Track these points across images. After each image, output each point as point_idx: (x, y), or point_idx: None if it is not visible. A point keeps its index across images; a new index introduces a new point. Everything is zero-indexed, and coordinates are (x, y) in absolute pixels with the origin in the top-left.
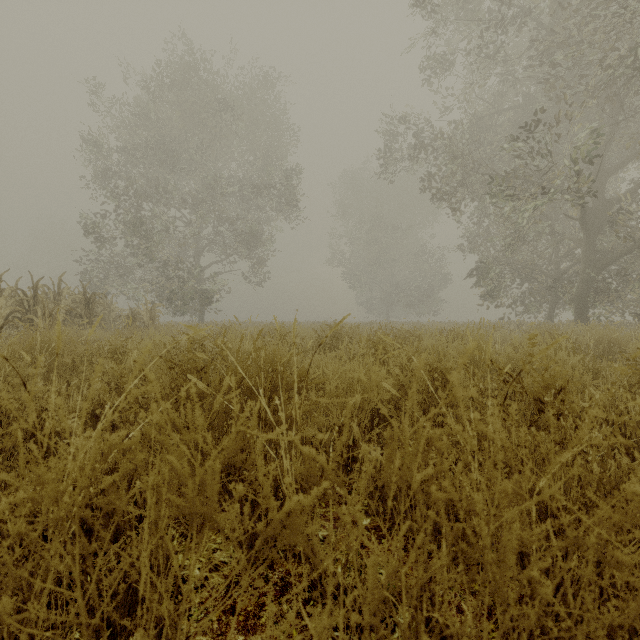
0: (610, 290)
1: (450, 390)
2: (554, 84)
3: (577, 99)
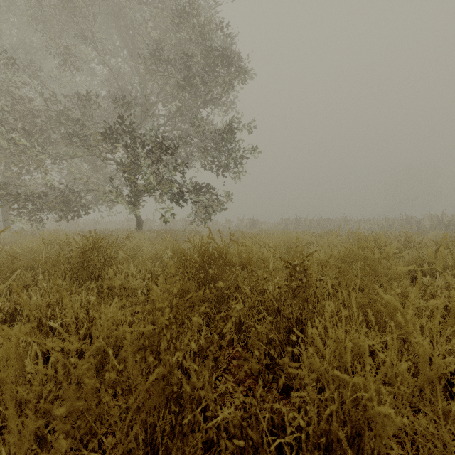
0: None
1: None
2: None
3: None
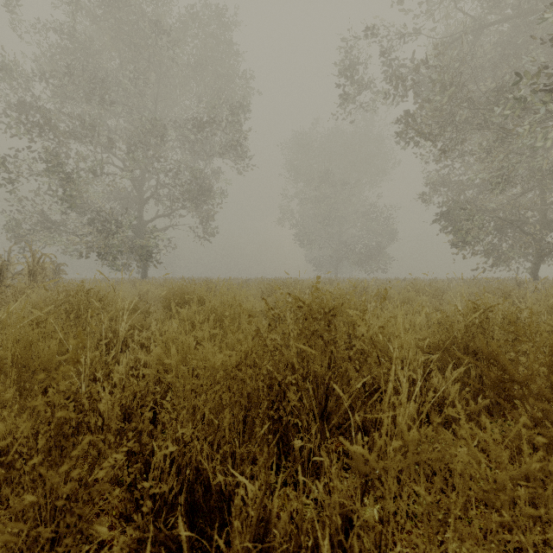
0: None
1: None
2: None
3: None
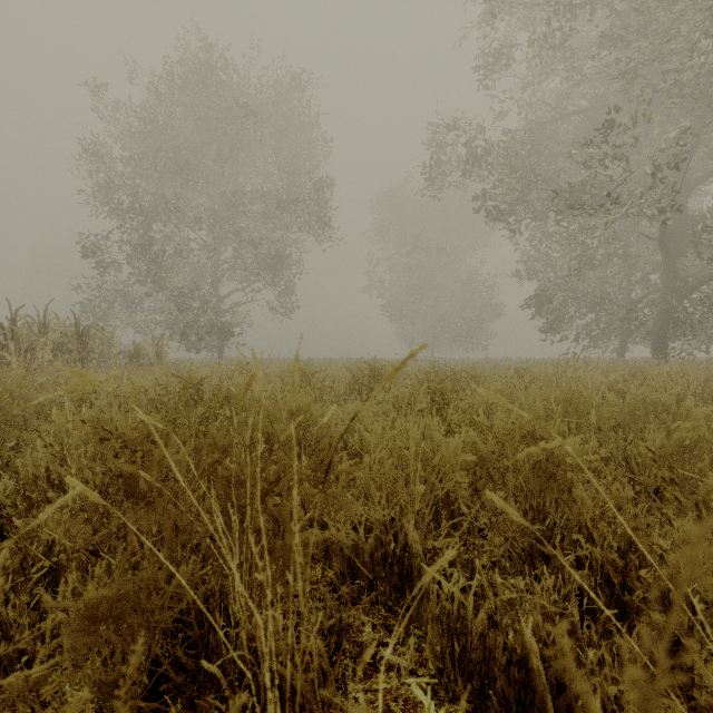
0: (694, 322)
1: (555, 465)
2: (632, 78)
3: (655, 99)
